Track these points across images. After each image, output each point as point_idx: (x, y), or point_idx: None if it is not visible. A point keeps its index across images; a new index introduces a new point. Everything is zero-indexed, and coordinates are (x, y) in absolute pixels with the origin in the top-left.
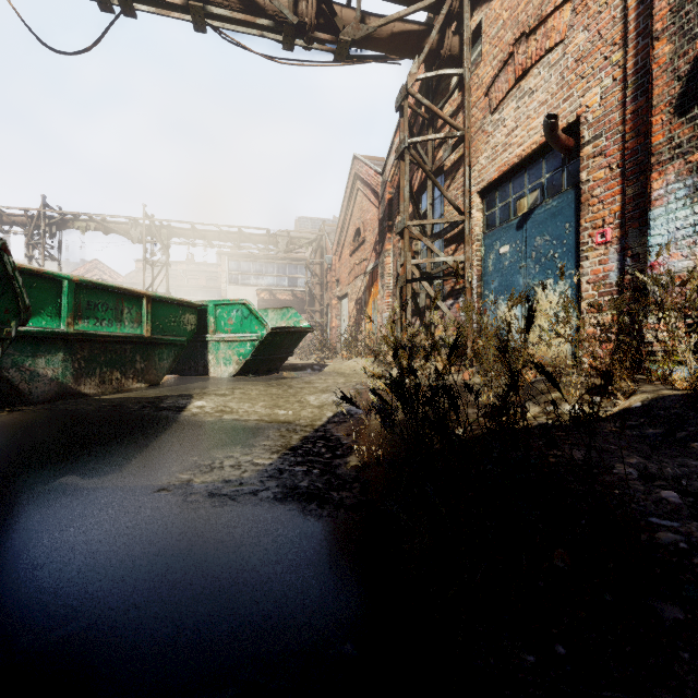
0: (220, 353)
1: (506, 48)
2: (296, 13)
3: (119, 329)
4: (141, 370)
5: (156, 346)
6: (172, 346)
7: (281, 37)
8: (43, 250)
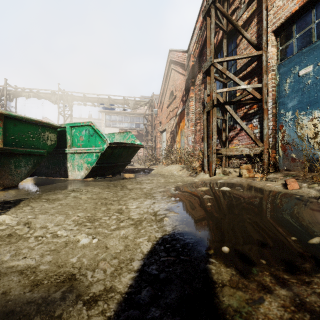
0: (75, 162)
1: None
2: None
3: None
4: None
5: (11, 156)
6: (31, 156)
7: None
8: (5, 107)
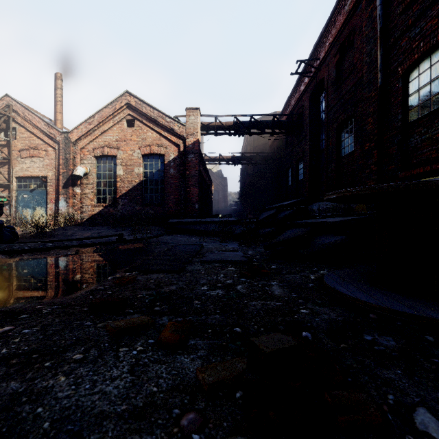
0: None
1: (27, 145)
2: None
3: None
4: None
5: None
6: None
7: None
8: None
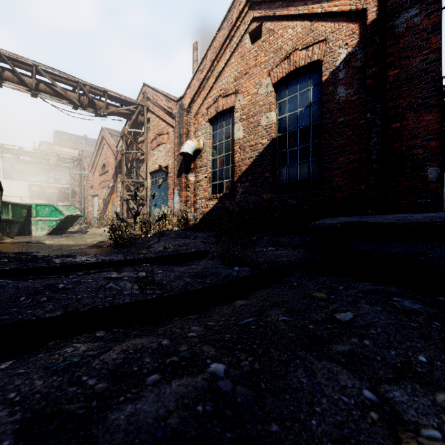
0: (39, 226)
1: (156, 133)
2: (79, 100)
3: (2, 217)
4: (8, 232)
5: (13, 223)
6: (18, 223)
7: (72, 105)
8: None
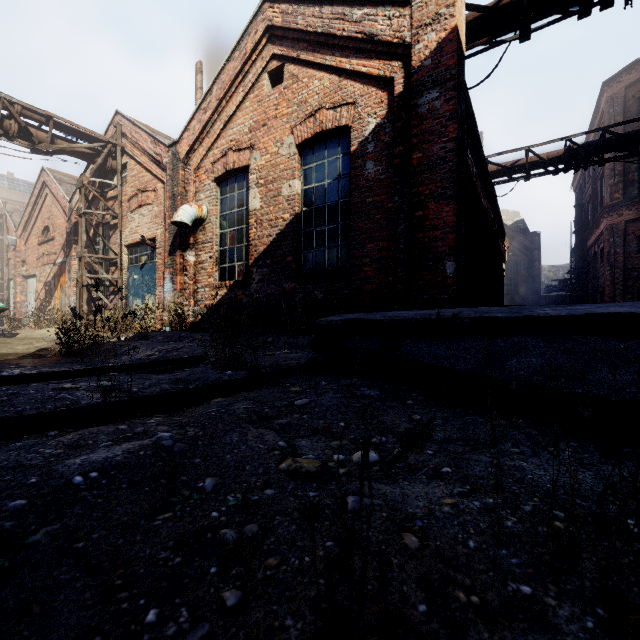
0: None
1: (136, 187)
2: (2, 125)
3: None
4: None
5: None
6: None
7: None
8: None
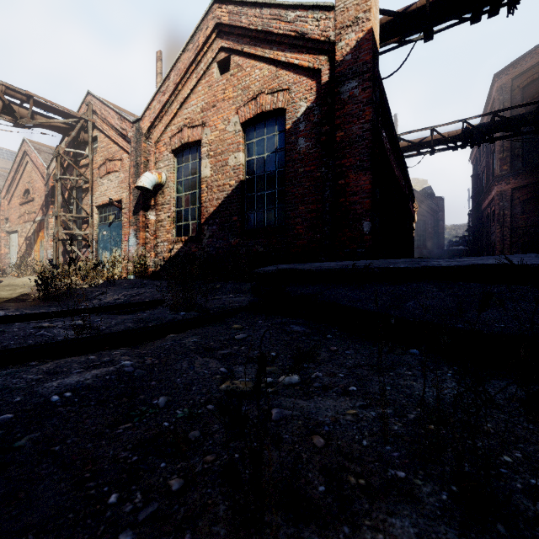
0: None
1: (105, 157)
2: None
3: None
4: None
5: None
6: None
7: None
8: None
